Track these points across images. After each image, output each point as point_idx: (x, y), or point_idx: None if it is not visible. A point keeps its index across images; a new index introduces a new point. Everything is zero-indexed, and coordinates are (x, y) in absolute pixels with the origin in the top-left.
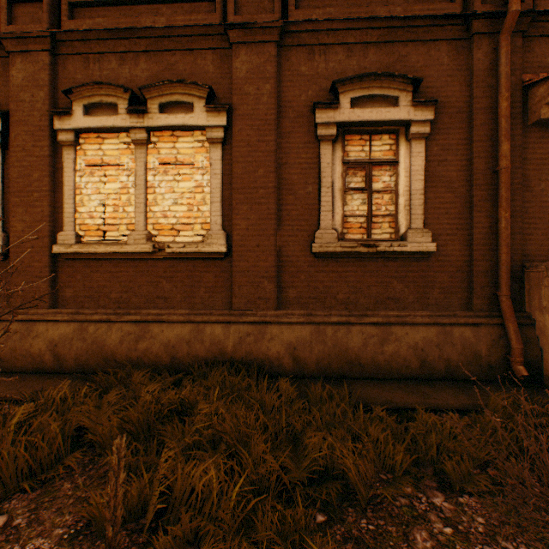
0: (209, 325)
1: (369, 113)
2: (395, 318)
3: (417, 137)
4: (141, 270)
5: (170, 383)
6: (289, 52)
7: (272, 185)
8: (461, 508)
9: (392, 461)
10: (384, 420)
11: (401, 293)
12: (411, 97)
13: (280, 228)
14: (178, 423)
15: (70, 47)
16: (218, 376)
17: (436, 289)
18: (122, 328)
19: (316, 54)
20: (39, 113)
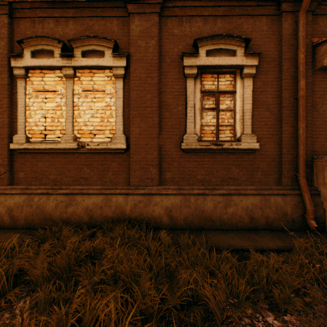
0: (115, 196)
1: (217, 60)
2: (234, 191)
3: (247, 76)
4: (70, 160)
5: (88, 234)
6: (166, 20)
7: (155, 105)
8: (287, 324)
9: (237, 290)
10: (230, 259)
11: (237, 175)
12: (244, 50)
13: (160, 133)
14: (90, 265)
15: (22, 13)
16: (120, 229)
17: (259, 172)
18: (56, 198)
19: (183, 22)
20: (0, 56)
